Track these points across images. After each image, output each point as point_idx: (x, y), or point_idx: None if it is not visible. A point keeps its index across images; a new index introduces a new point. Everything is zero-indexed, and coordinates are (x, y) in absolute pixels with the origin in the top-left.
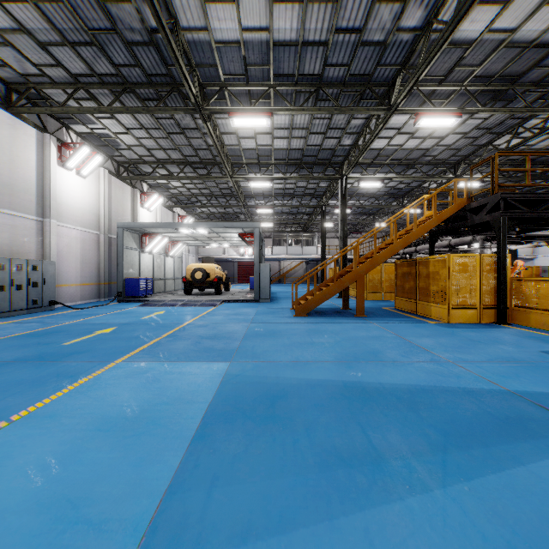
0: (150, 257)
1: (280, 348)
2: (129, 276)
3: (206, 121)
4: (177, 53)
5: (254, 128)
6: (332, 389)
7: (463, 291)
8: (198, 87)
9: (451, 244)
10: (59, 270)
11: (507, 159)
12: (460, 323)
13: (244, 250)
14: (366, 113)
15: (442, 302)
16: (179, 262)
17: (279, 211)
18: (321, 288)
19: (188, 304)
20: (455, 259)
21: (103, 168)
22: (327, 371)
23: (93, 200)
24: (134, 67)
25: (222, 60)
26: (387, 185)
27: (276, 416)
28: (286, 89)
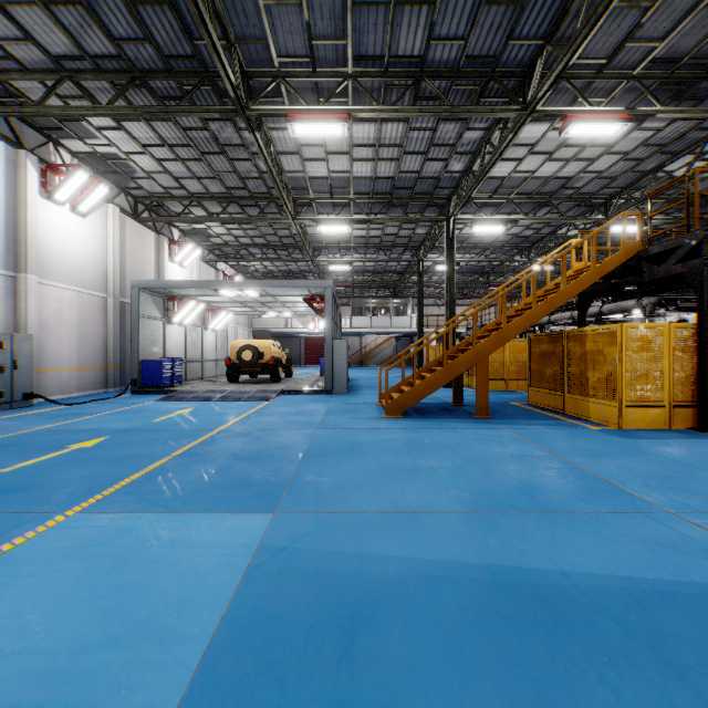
0: (181, 330)
1: (364, 481)
2: (148, 357)
3: (253, 129)
4: (201, 10)
5: (324, 144)
6: (472, 594)
7: (643, 380)
8: (240, 75)
9: (603, 311)
10: (44, 348)
11: (679, 194)
12: (638, 430)
13: (314, 321)
14: (490, 116)
15: (608, 396)
16: (224, 338)
17: (360, 269)
18: (422, 375)
19: (229, 398)
20: (630, 331)
21: (112, 204)
22: (452, 536)
23: (98, 249)
24: (142, 43)
25: (275, 31)
26: (508, 232)
27: (357, 696)
28: (370, 81)
